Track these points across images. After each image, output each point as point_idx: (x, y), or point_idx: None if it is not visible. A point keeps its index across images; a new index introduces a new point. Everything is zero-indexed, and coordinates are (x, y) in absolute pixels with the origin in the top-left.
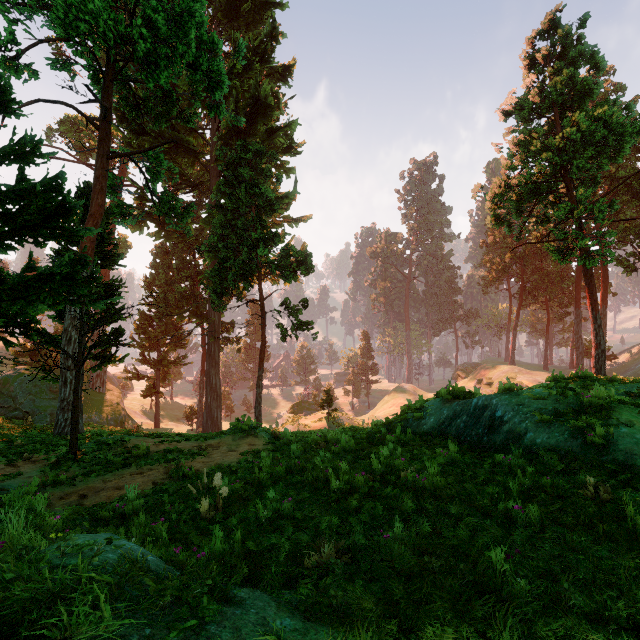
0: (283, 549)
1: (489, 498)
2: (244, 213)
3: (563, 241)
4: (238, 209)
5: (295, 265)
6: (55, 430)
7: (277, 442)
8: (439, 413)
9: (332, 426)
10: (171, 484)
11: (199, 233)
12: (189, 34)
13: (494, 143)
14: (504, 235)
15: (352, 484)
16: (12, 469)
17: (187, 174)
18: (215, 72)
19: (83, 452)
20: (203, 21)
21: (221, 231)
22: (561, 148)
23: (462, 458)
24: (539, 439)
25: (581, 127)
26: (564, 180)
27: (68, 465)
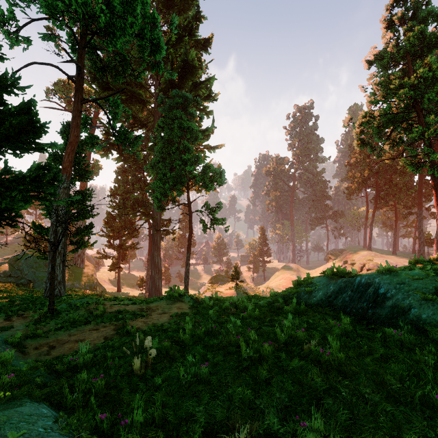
0: (198, 424)
1: (398, 379)
2: (177, 141)
3: (413, 158)
4: (173, 139)
5: (213, 178)
6: (45, 294)
7: (199, 306)
8: (326, 288)
9: (239, 293)
10: (117, 340)
11: (147, 158)
12: (136, 9)
13: (360, 85)
14: (363, 157)
15: (260, 352)
16: (8, 323)
17: (138, 117)
18: (156, 40)
19: (58, 311)
20: (147, 2)
21: (160, 154)
22: (415, 85)
23: (353, 328)
24: (424, 315)
25: (432, 68)
26: (416, 110)
27: (46, 321)
